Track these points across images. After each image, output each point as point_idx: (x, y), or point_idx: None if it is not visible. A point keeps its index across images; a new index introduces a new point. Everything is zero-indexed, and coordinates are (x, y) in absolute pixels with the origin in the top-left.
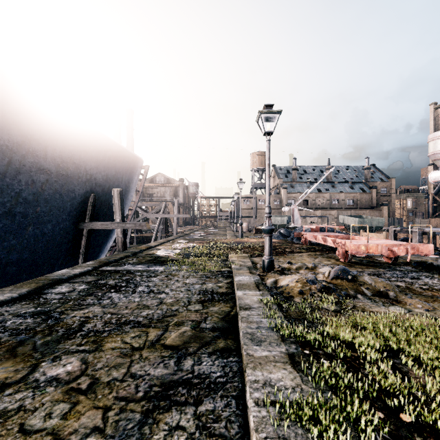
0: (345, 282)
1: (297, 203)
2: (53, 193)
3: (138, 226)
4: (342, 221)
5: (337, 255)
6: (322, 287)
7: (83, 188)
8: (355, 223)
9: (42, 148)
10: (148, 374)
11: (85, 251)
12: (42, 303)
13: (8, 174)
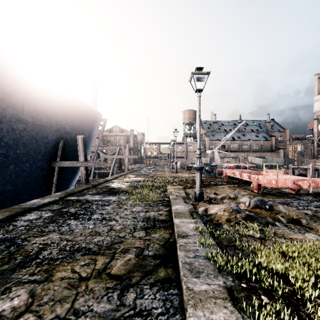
0: (264, 211)
1: (217, 147)
2: (30, 139)
3: (97, 164)
4: (250, 160)
5: (252, 187)
6: (245, 215)
7: (54, 135)
8: (260, 162)
9: (20, 103)
10: (90, 310)
11: (57, 183)
12: (11, 230)
13: None
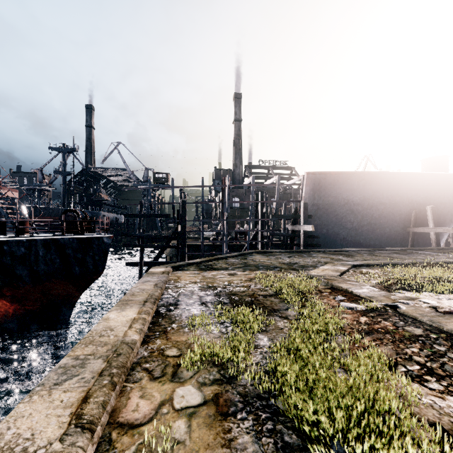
0: None
1: None
2: (388, 213)
3: (445, 230)
4: None
5: None
6: None
7: (407, 208)
8: None
9: (381, 194)
10: (381, 259)
11: (411, 245)
12: (372, 252)
13: (368, 208)
